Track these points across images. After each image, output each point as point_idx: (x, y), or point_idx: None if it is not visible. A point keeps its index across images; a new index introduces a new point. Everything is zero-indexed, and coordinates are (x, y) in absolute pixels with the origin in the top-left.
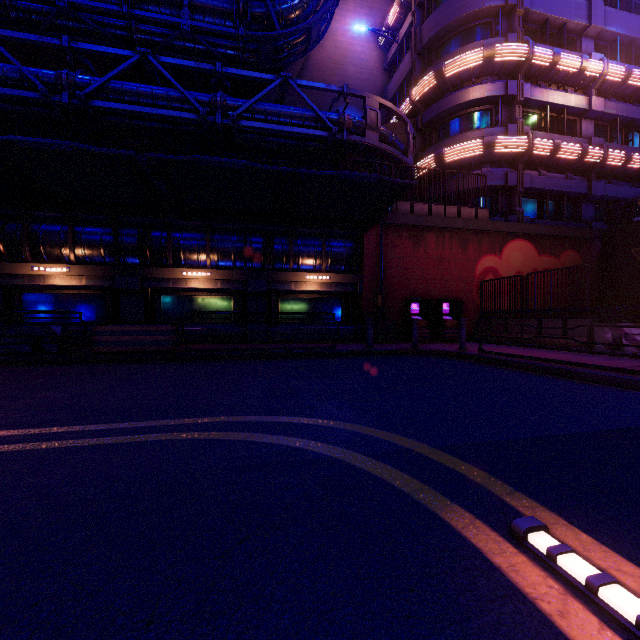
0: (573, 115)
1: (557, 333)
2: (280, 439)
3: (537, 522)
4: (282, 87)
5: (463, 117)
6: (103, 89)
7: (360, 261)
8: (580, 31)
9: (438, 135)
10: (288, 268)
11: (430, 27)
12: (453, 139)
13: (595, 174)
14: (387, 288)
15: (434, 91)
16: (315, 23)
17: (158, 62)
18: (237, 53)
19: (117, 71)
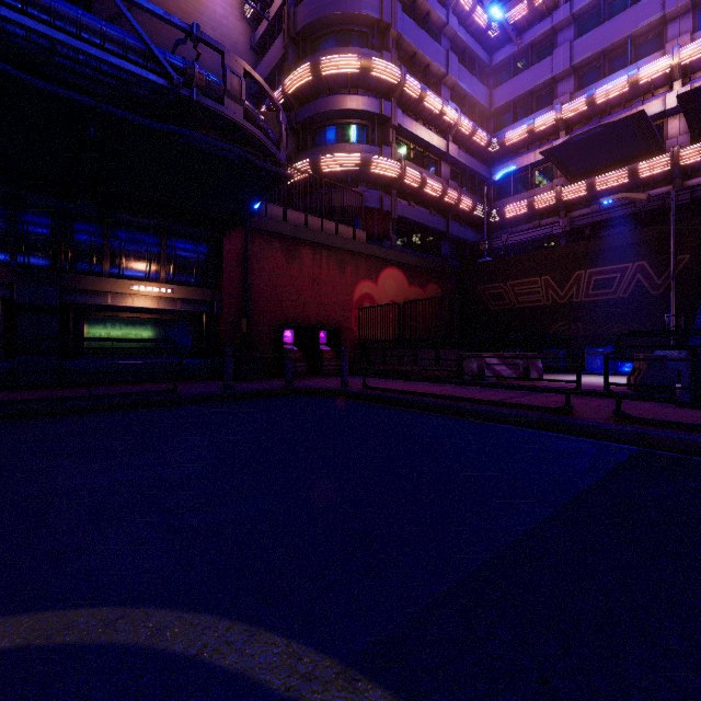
0: (435, 155)
1: (431, 364)
2: None
3: None
4: None
5: (340, 126)
6: None
7: (218, 272)
8: (440, 77)
9: (314, 140)
10: (101, 272)
11: (305, 12)
12: (330, 147)
13: (451, 215)
14: (254, 310)
15: (310, 88)
16: None
17: None
18: None
19: None
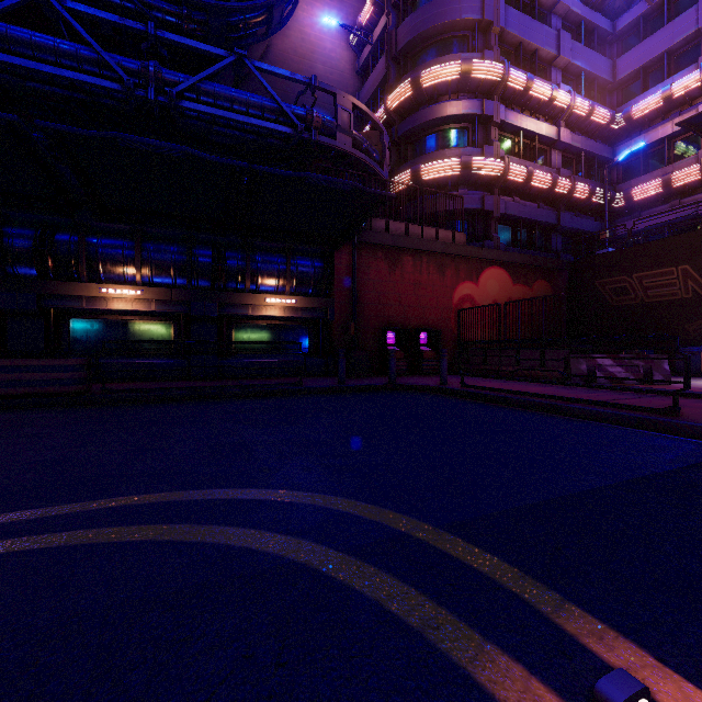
0: (544, 144)
1: (535, 365)
2: (215, 533)
3: (633, 683)
4: (236, 67)
5: (440, 133)
6: None
7: (330, 283)
8: (550, 60)
9: (414, 150)
10: (244, 288)
11: (406, 31)
12: (430, 156)
13: (563, 205)
14: (361, 315)
15: (410, 102)
16: (278, 2)
17: (63, 7)
18: (179, 21)
19: None
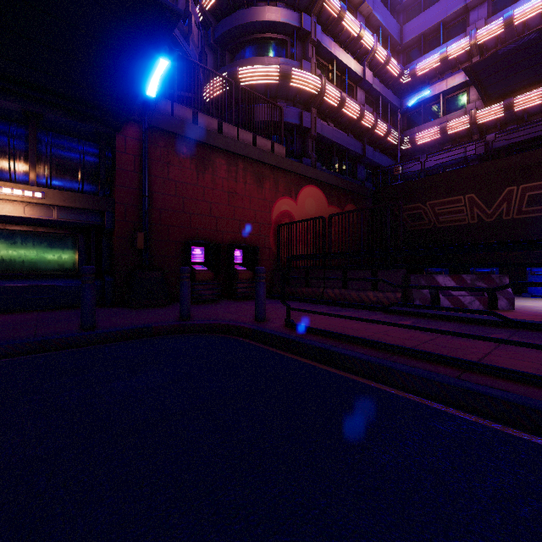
0: (352, 80)
1: (366, 287)
2: None
3: None
4: None
5: (259, 42)
6: None
7: (112, 178)
8: (357, 5)
9: (232, 58)
10: None
11: None
12: (248, 61)
13: (367, 139)
14: (157, 224)
15: (227, 2)
16: None
17: None
18: None
19: None
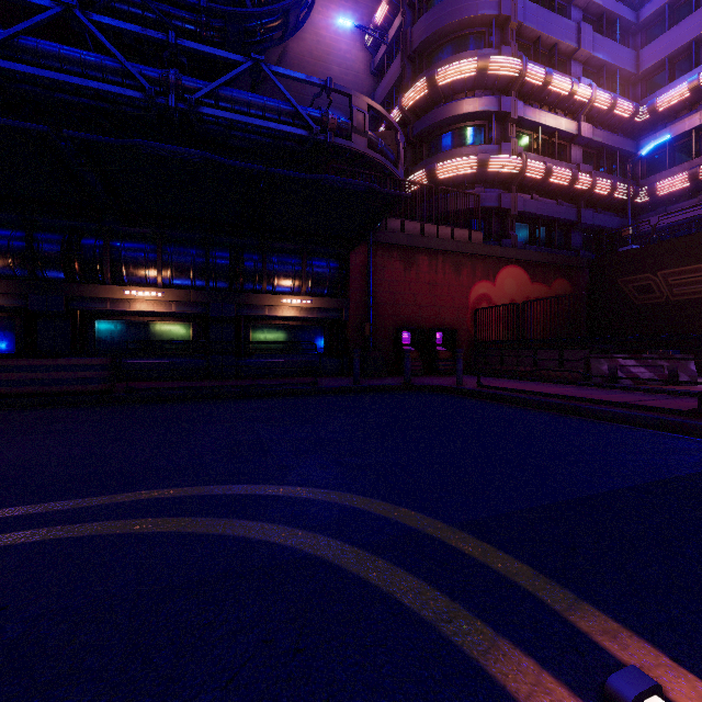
0: (563, 140)
1: (554, 365)
2: (235, 526)
3: (645, 680)
4: (253, 72)
5: (456, 131)
6: (8, 45)
7: (346, 284)
8: (570, 54)
9: (430, 149)
10: (261, 289)
11: (421, 30)
12: (446, 154)
13: (584, 202)
14: (376, 315)
15: (426, 100)
16: (294, 6)
17: (89, 20)
18: (198, 29)
19: (29, 24)
